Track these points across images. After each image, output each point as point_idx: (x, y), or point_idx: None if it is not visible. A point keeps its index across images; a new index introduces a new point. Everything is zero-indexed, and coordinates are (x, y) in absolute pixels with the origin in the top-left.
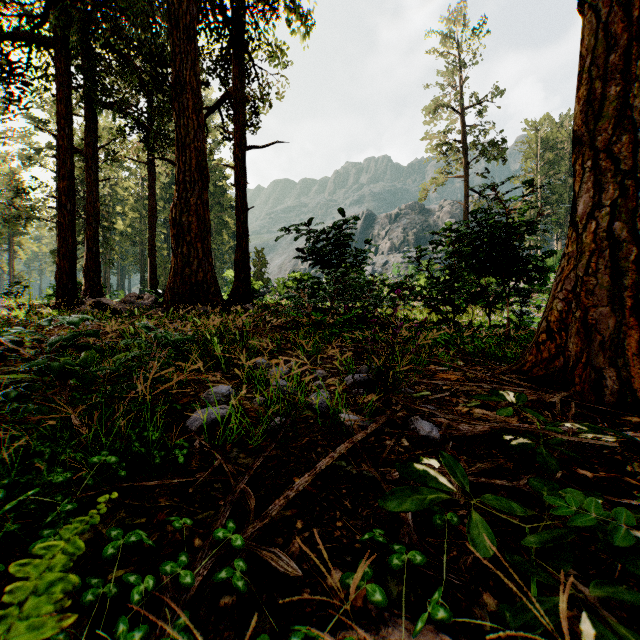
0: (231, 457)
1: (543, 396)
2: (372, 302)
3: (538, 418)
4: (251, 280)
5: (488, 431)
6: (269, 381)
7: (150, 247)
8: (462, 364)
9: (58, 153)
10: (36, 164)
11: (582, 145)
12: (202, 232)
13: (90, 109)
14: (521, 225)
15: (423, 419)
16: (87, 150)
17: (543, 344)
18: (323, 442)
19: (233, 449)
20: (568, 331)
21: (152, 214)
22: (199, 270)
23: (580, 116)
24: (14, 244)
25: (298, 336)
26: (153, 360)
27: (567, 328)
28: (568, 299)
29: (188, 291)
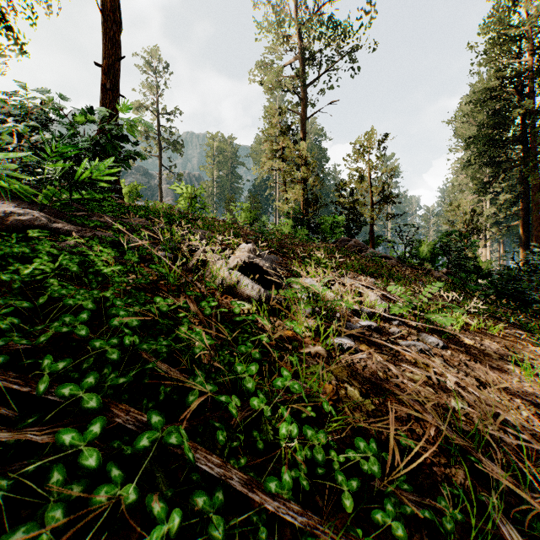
0: None
1: None
2: None
3: None
4: None
5: None
6: None
7: None
8: None
9: None
10: None
11: None
12: None
13: None
14: None
15: None
16: None
17: None
18: None
19: None
20: None
21: None
22: None
23: None
24: None
25: None
26: None
27: None
28: None
29: None
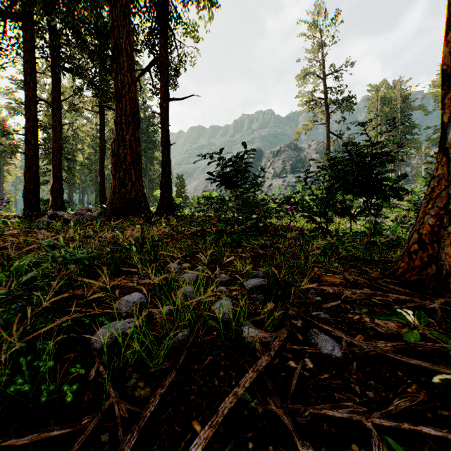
0: (128, 386)
1: (423, 302)
2: (263, 214)
3: (449, 343)
4: (174, 197)
5: (391, 350)
6: (179, 286)
7: (100, 173)
8: (339, 267)
9: (25, 101)
10: (19, 113)
11: (450, 81)
12: (135, 161)
13: (55, 72)
14: (380, 155)
15: (320, 329)
16: (53, 102)
17: (415, 253)
18: (226, 362)
19: (132, 374)
20: (439, 243)
21: (102, 149)
22: (132, 190)
23: (448, 57)
24: (4, 171)
25: (206, 242)
26: (52, 281)
27: (438, 240)
28: (439, 215)
29: (124, 206)
